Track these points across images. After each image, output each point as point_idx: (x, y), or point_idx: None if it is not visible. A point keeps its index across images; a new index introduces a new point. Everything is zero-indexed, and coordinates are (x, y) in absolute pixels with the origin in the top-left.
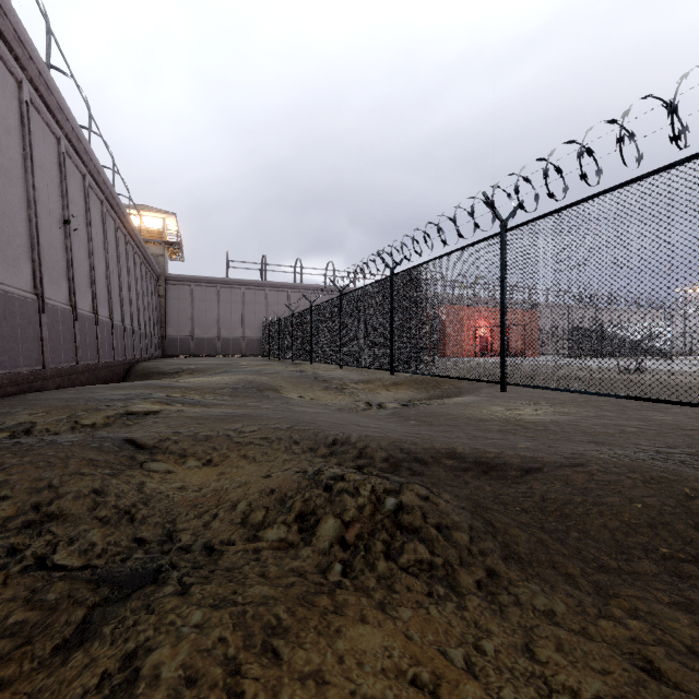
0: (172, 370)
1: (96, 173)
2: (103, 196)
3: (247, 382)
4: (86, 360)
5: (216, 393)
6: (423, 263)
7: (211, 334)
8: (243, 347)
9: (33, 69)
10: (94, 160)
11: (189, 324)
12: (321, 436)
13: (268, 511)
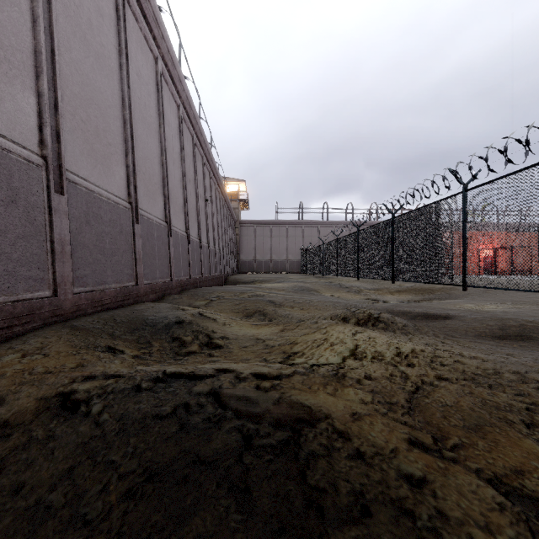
0: (249, 281)
1: (214, 169)
2: (215, 180)
3: (299, 286)
4: (212, 273)
5: (285, 291)
6: (413, 210)
7: (266, 258)
8: (287, 267)
9: (197, 128)
10: (214, 162)
11: (253, 252)
12: (348, 304)
13: (331, 317)
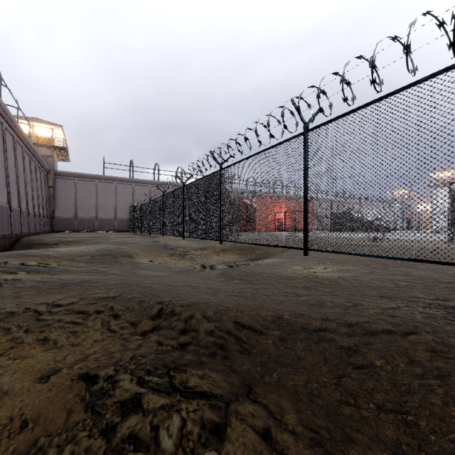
0: (52, 242)
1: None
2: None
3: (107, 251)
4: None
5: (75, 260)
6: (244, 159)
7: (90, 216)
8: (115, 225)
9: None
10: None
11: (73, 208)
12: (147, 306)
13: None
